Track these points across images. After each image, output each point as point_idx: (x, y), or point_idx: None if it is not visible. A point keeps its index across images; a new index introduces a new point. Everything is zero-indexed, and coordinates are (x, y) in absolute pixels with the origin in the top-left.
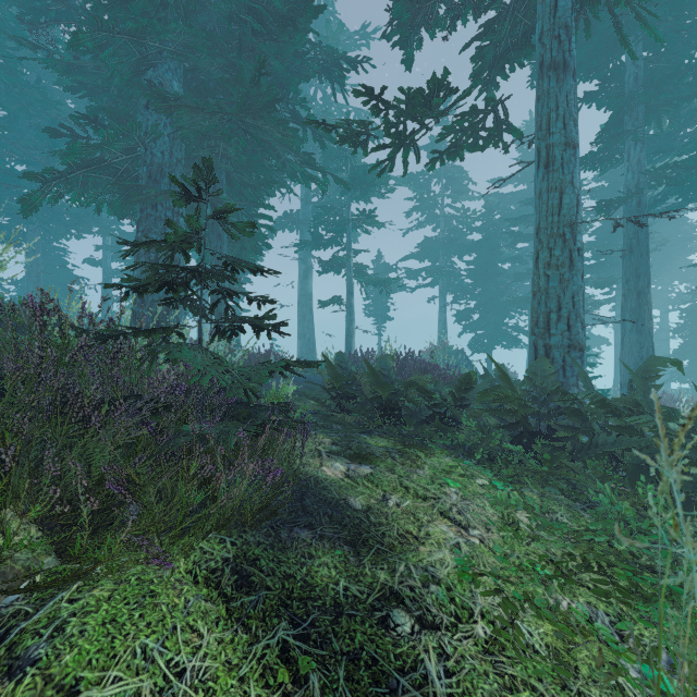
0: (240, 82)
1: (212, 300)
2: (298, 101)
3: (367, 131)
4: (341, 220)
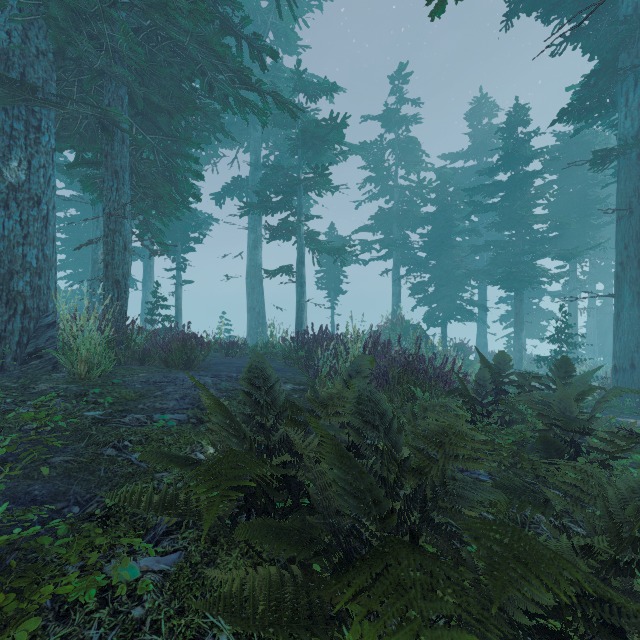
0: None
1: (105, 261)
2: None
3: None
4: (290, 179)
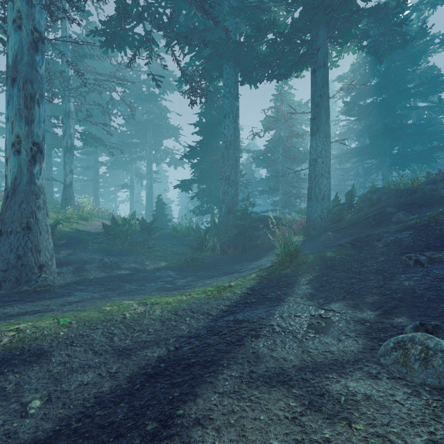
0: None
1: None
2: None
3: None
4: None
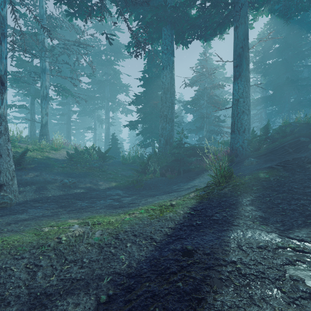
0: None
1: None
2: None
3: None
4: None
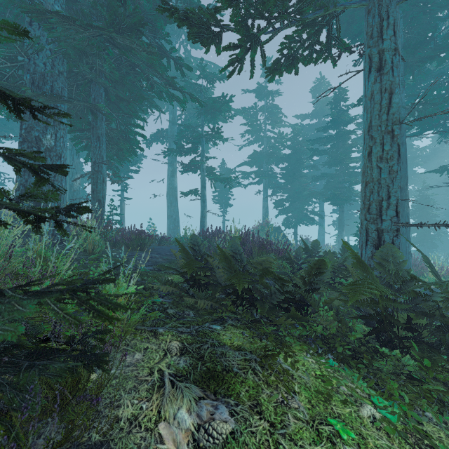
0: (111, 8)
1: (92, 188)
2: (163, 36)
3: (219, 25)
4: (197, 135)
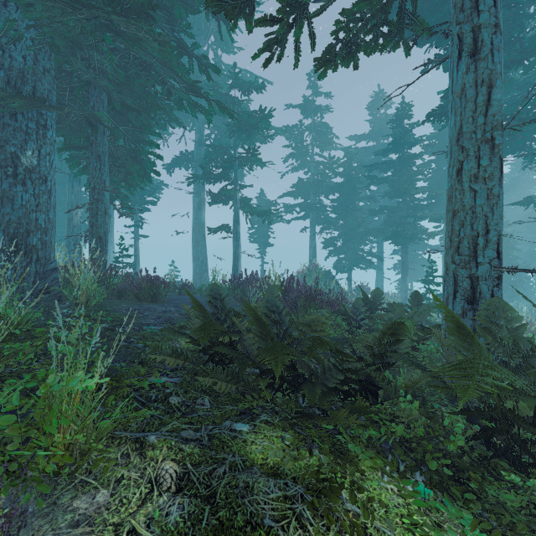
0: None
1: (91, 222)
2: (183, 28)
3: None
4: (228, 157)
